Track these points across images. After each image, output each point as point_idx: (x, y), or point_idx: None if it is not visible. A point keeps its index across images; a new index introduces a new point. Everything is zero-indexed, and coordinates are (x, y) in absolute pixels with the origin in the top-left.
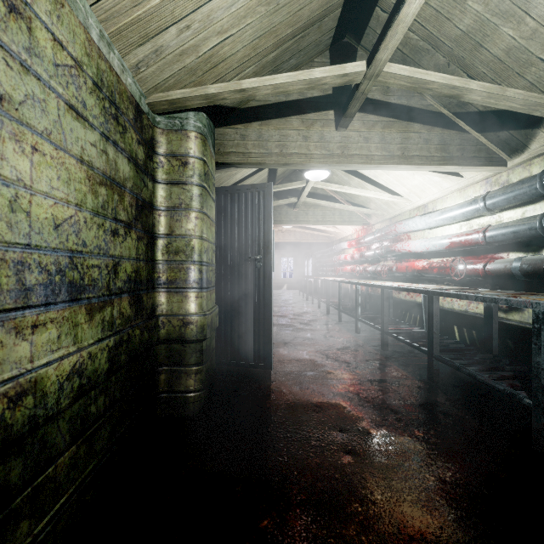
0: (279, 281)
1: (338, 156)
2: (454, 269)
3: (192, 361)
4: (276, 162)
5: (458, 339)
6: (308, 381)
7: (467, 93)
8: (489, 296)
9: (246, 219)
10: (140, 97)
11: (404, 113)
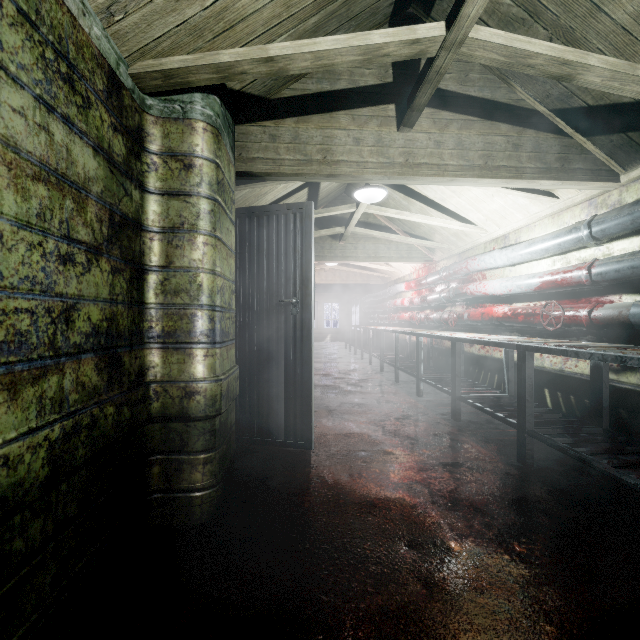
0: (321, 331)
1: (401, 166)
2: (546, 316)
3: (199, 447)
4: (318, 173)
5: (550, 406)
6: (360, 465)
7: (582, 71)
8: (611, 353)
9: (279, 250)
10: (118, 62)
11: (487, 110)
